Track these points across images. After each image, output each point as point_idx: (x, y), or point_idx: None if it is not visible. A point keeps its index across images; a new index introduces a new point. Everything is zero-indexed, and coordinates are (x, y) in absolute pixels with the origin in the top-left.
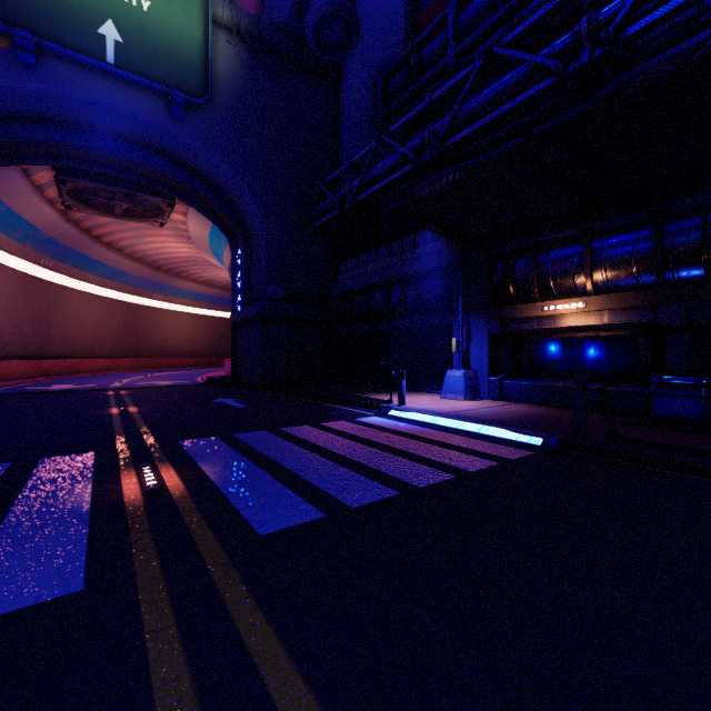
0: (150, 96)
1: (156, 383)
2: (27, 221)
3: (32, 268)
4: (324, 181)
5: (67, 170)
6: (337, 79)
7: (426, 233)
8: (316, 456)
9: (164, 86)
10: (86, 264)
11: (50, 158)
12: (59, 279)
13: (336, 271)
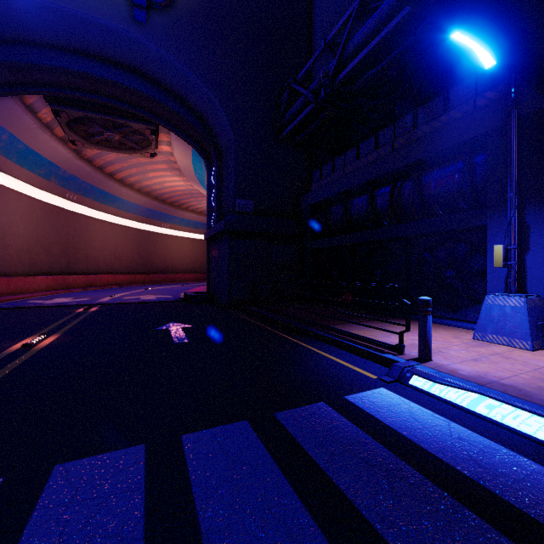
0: None
1: (140, 298)
2: (46, 159)
3: (60, 201)
4: (296, 79)
5: (57, 100)
6: None
7: (433, 104)
8: None
9: None
10: (105, 198)
11: (38, 87)
12: (84, 210)
13: (308, 183)
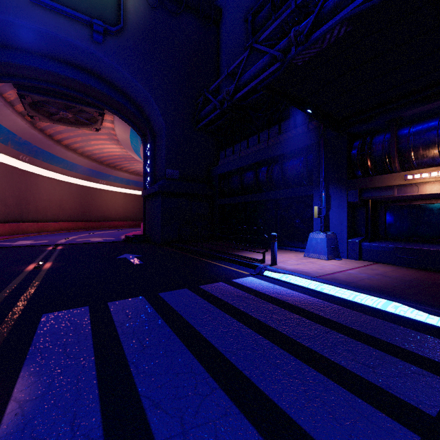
0: (77, 25)
1: (90, 240)
2: (6, 128)
3: (14, 161)
4: (208, 90)
5: (24, 87)
6: (218, 19)
7: (288, 122)
8: (185, 352)
9: (87, 16)
10: (52, 160)
11: (10, 77)
12: (34, 169)
13: (217, 159)
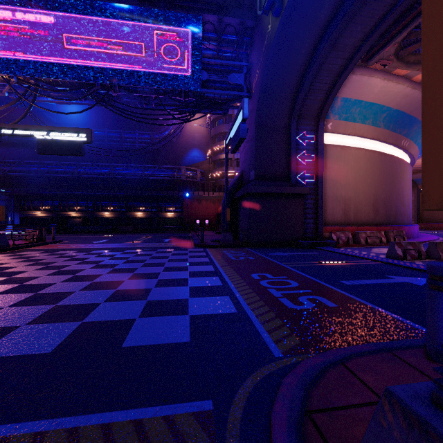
0: None
1: None
2: None
3: None
4: None
5: None
6: None
7: None
8: None
9: None
10: None
11: None
12: None
13: None
